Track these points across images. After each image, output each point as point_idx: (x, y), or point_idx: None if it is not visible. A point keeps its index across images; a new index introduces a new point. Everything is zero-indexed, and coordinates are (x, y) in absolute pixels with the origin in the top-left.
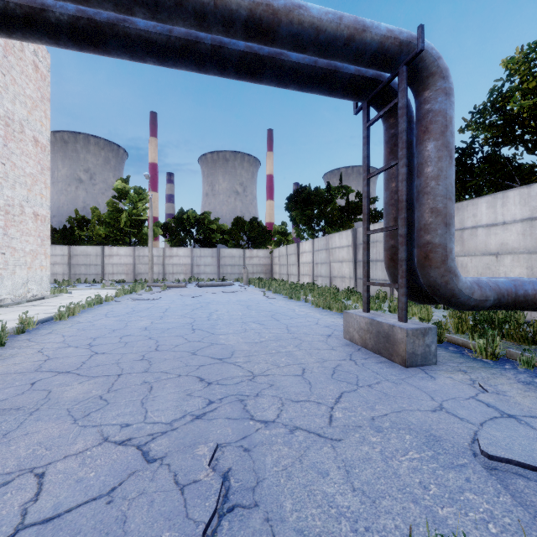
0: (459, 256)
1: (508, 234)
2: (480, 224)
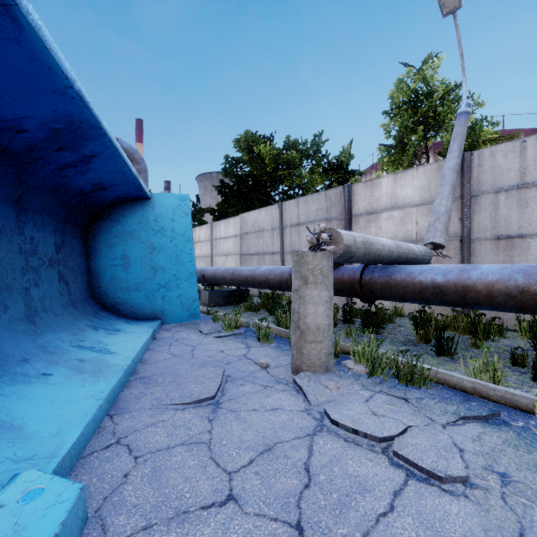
0: (215, 256)
1: (230, 244)
2: (222, 237)
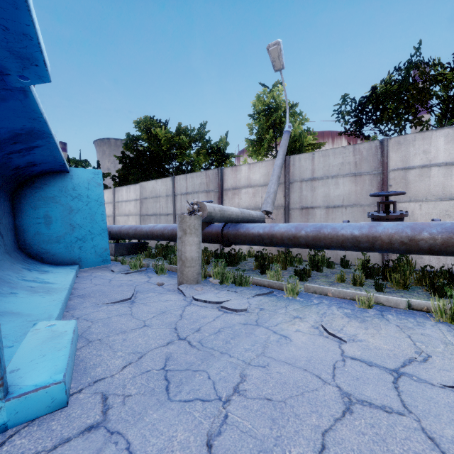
0: (117, 216)
1: (131, 206)
2: (123, 200)
